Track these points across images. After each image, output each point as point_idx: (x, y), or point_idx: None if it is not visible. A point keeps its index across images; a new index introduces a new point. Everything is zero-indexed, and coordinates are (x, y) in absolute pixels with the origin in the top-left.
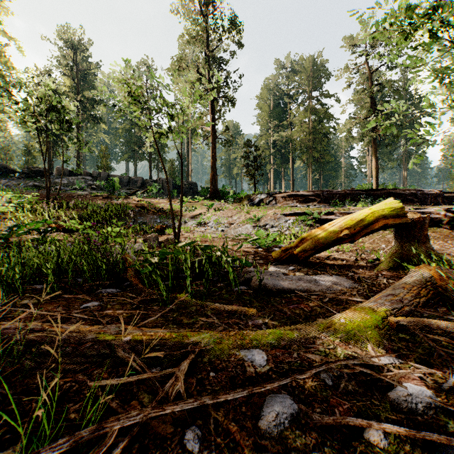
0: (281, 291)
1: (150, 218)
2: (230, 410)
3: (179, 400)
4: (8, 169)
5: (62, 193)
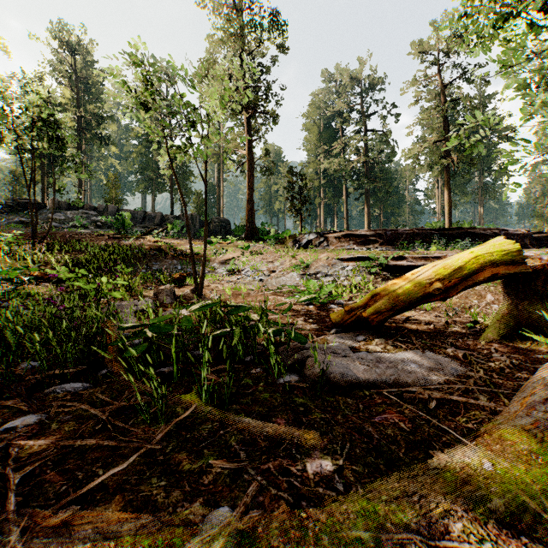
0: (355, 384)
1: (169, 264)
2: None
3: None
4: None
5: (56, 231)
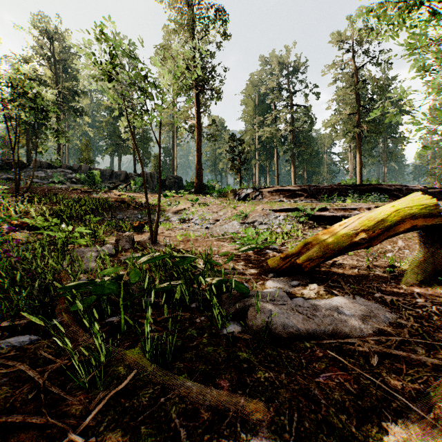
0: (296, 336)
1: (131, 214)
2: None
3: None
4: None
5: (38, 186)
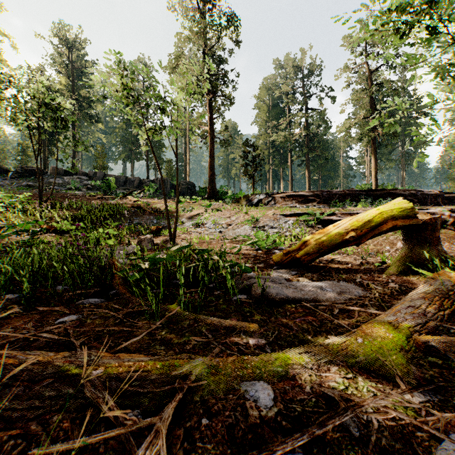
0: (285, 300)
1: (147, 219)
2: None
3: None
4: (1, 168)
5: (56, 193)
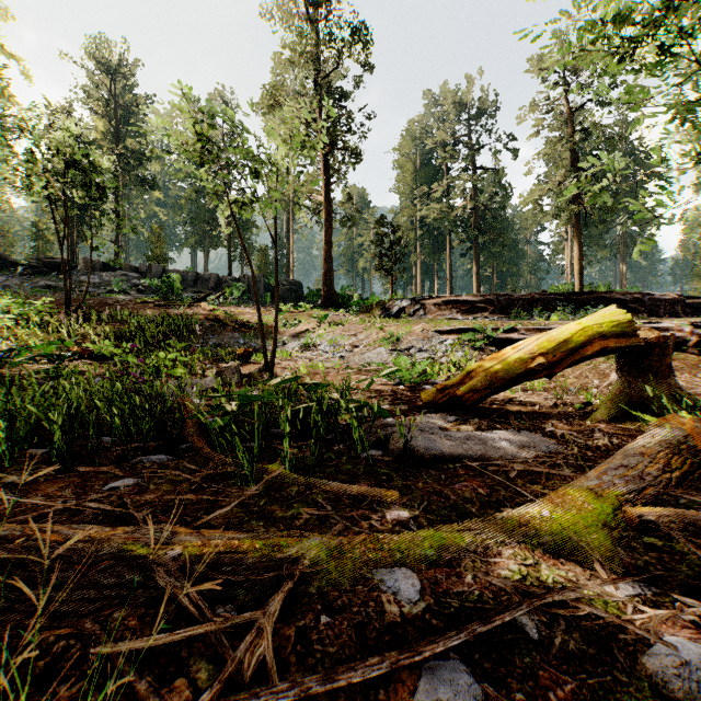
0: (439, 458)
1: (229, 338)
2: (356, 695)
3: (264, 674)
4: (7, 260)
5: (90, 298)
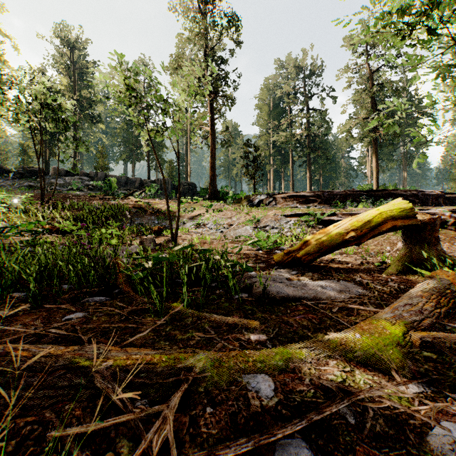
0: (286, 299)
1: (148, 219)
2: None
3: (167, 449)
4: (3, 169)
5: (57, 193)
